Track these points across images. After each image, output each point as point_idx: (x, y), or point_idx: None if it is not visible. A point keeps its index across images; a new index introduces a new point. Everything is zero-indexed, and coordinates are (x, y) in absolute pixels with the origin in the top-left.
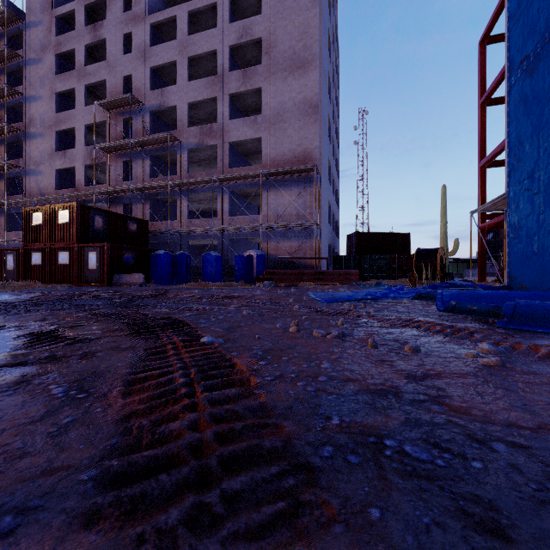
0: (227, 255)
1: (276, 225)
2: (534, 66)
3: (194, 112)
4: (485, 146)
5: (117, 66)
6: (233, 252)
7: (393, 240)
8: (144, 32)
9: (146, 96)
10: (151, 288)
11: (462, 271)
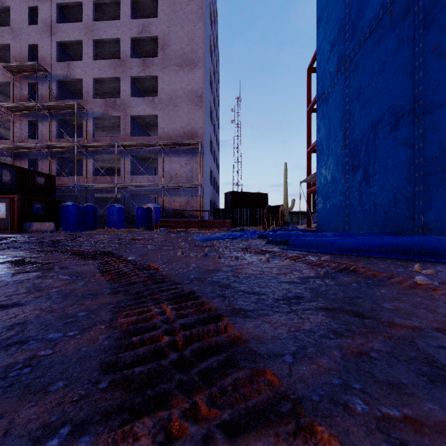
0: (129, 207)
1: (170, 184)
2: (327, 99)
3: (99, 85)
4: (310, 139)
5: (22, 34)
6: (134, 204)
7: (256, 198)
8: (51, 9)
9: (52, 66)
10: (63, 234)
11: (301, 221)
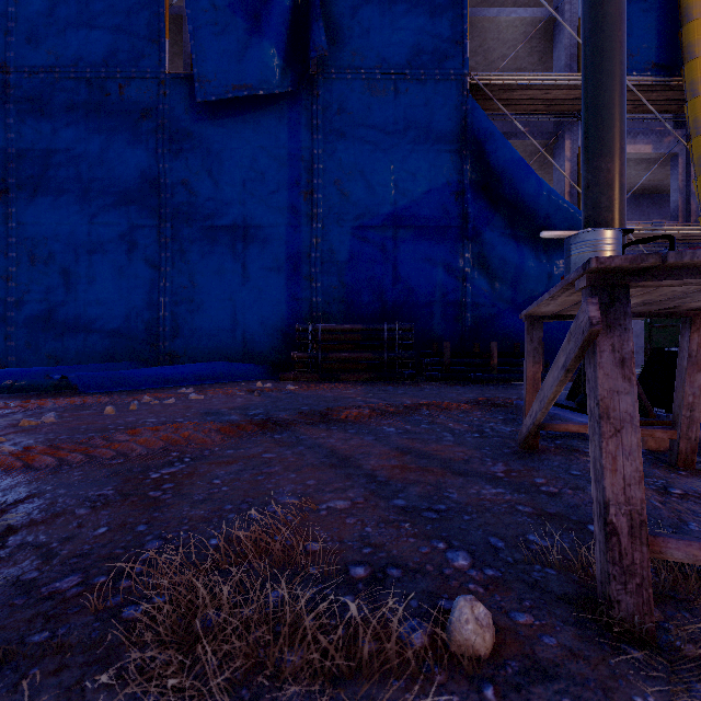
0: None
1: None
2: None
3: None
4: None
5: None
6: None
7: None
8: None
9: None
10: None
11: None
